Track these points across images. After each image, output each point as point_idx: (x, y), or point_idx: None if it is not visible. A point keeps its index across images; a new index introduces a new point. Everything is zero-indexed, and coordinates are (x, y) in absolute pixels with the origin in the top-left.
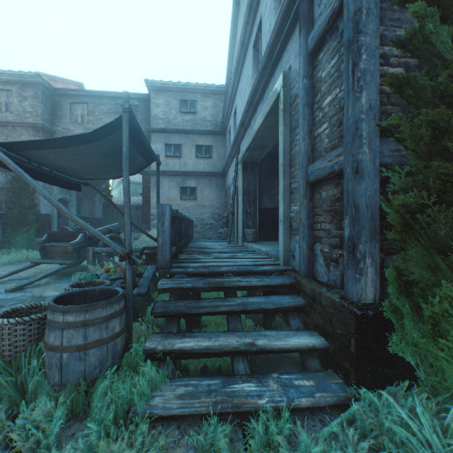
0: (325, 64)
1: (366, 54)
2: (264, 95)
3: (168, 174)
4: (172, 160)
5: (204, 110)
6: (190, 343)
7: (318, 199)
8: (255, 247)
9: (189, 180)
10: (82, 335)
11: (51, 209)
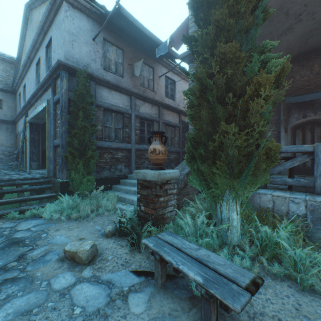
0: (59, 110)
1: (64, 117)
2: (41, 98)
3: None
4: None
5: None
6: (1, 200)
7: (57, 151)
8: (37, 171)
9: None
10: None
11: None
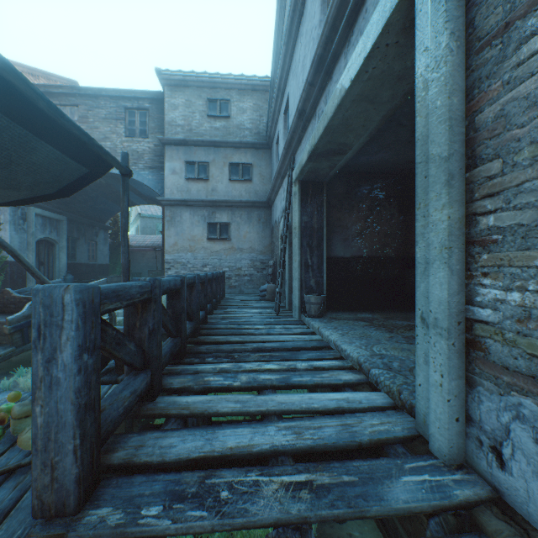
0: None
1: None
2: (352, 31)
3: (190, 204)
4: (195, 184)
5: (241, 114)
6: None
7: None
8: (326, 336)
9: (219, 212)
10: None
11: (26, 255)
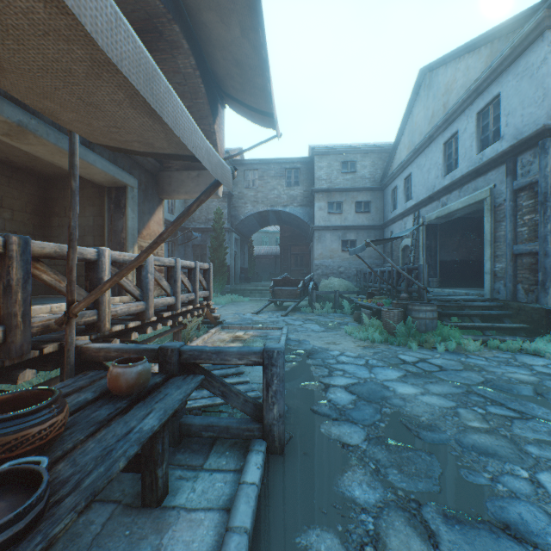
0: (524, 200)
1: (549, 210)
2: (462, 187)
3: (330, 229)
4: (333, 216)
5: (362, 169)
6: (464, 324)
7: (520, 262)
8: (447, 290)
9: (349, 233)
10: (431, 314)
11: (230, 261)
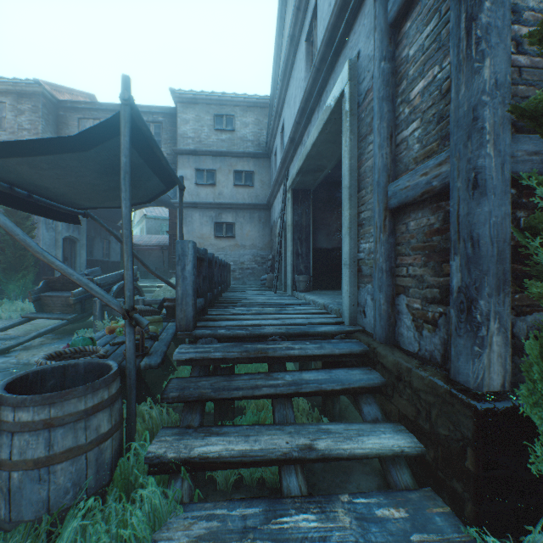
0: (414, 36)
1: (490, 1)
2: (321, 99)
3: (200, 206)
4: (204, 189)
5: (244, 127)
6: (217, 446)
7: (403, 232)
8: (308, 298)
9: (225, 213)
10: (44, 443)
11: (54, 250)
